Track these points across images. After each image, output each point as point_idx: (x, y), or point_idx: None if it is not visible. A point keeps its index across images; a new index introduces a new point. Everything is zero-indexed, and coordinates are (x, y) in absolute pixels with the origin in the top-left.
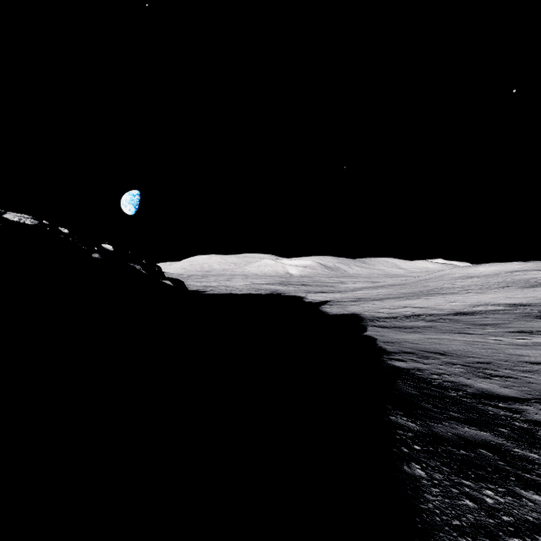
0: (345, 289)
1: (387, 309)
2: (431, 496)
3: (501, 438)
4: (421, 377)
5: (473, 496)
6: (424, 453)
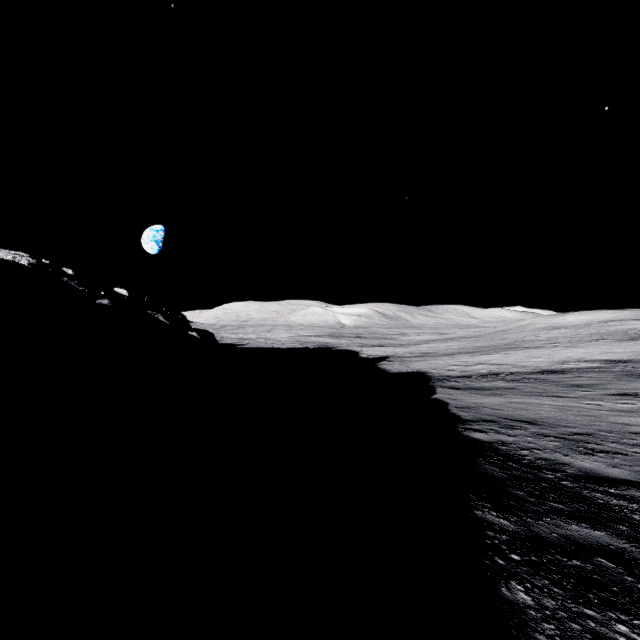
0: (407, 342)
1: (459, 367)
2: (545, 638)
3: (622, 539)
4: (507, 453)
5: (602, 635)
6: (526, 566)
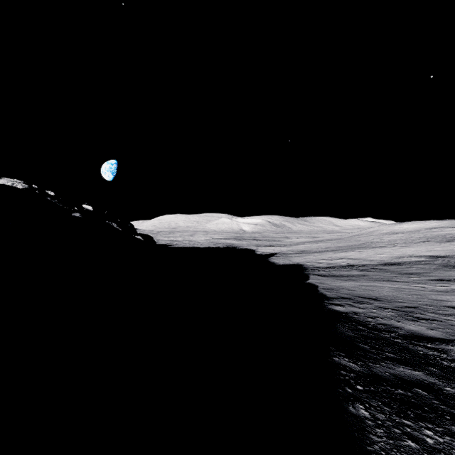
0: (290, 243)
1: (326, 260)
2: (376, 437)
3: (433, 377)
4: (357, 320)
5: (415, 436)
6: (366, 393)
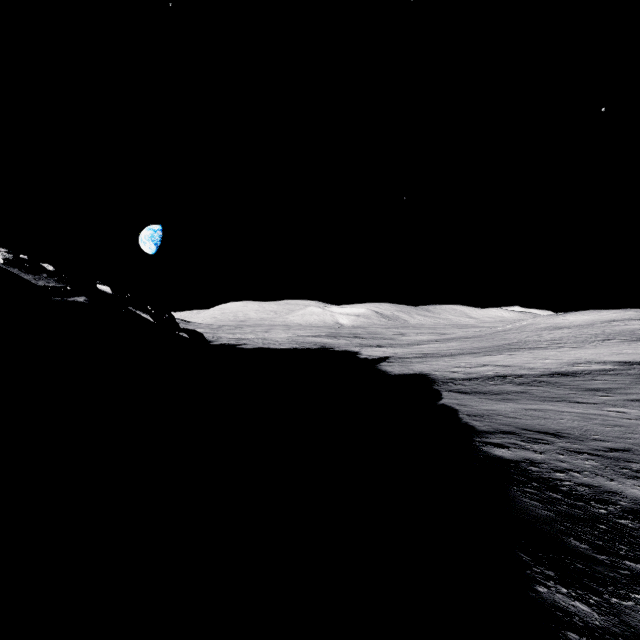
0: (407, 342)
1: (463, 368)
2: None
3: None
4: (539, 476)
5: None
6: None
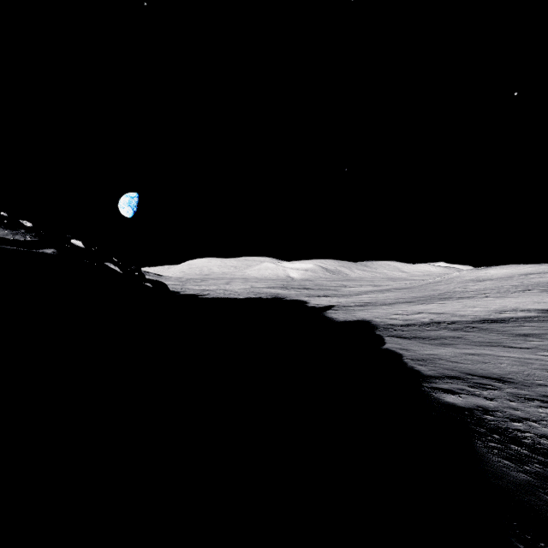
0: (349, 293)
1: (400, 315)
2: None
3: None
4: (497, 426)
5: None
6: None
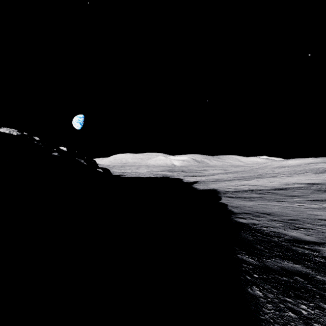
0: (207, 174)
1: (233, 186)
2: (267, 310)
3: (308, 268)
4: (255, 229)
5: (294, 309)
6: (261, 279)
